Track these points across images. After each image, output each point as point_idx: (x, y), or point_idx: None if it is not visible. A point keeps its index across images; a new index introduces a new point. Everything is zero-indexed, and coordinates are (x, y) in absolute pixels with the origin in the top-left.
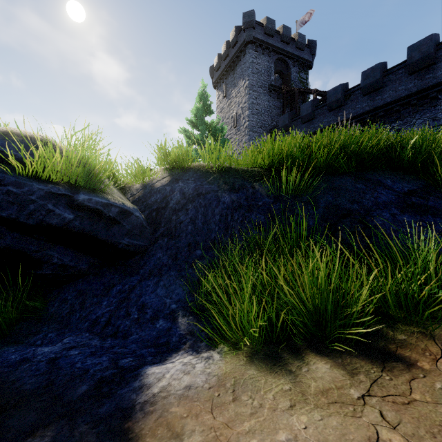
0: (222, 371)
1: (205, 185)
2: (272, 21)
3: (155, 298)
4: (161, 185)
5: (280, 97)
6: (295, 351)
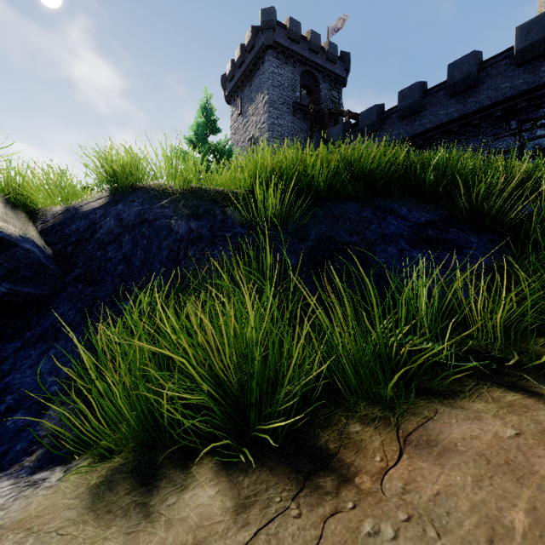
0: (22, 515)
1: (156, 209)
2: (297, 23)
3: (31, 375)
4: (91, 208)
5: (307, 118)
6: (188, 462)
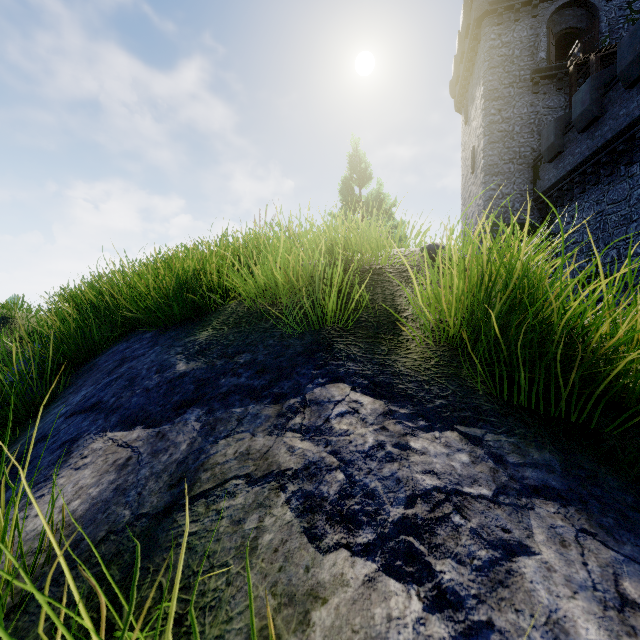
0: None
1: None
2: None
3: None
4: None
5: (564, 83)
6: None
